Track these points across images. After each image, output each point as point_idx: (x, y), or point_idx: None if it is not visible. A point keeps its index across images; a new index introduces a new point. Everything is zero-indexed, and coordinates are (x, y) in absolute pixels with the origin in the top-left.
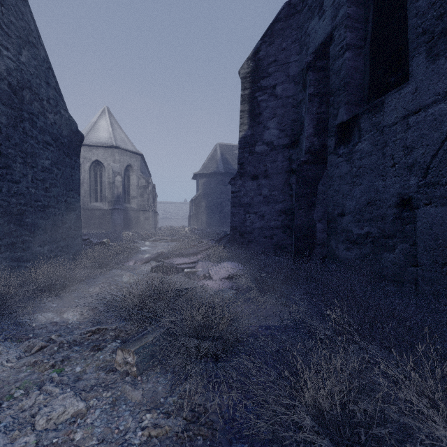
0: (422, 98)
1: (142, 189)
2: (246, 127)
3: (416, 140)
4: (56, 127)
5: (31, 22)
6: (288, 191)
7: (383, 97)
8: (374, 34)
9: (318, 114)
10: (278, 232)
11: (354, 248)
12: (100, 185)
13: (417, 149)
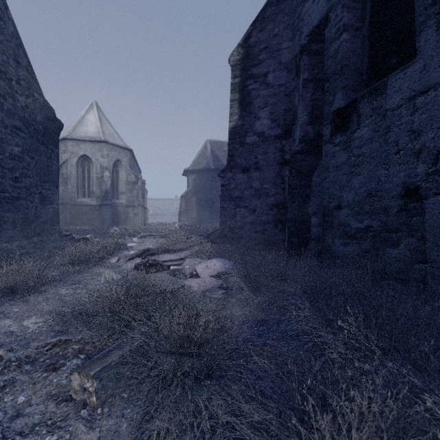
0: (432, 76)
1: (132, 185)
2: (237, 117)
3: (425, 122)
4: (28, 111)
5: None
6: (280, 184)
7: (385, 78)
8: (373, 14)
9: (312, 100)
10: (269, 227)
11: (352, 244)
12: (88, 180)
13: (425, 132)
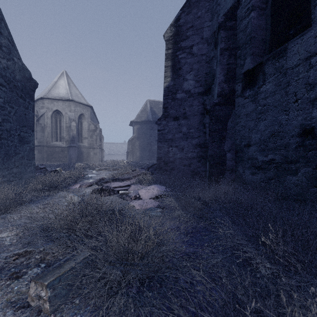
0: None
1: (92, 132)
2: (169, 79)
3: None
4: (9, 71)
5: None
6: (202, 129)
7: (286, 44)
8: None
9: (227, 64)
10: (194, 162)
11: (259, 173)
12: (60, 129)
13: None
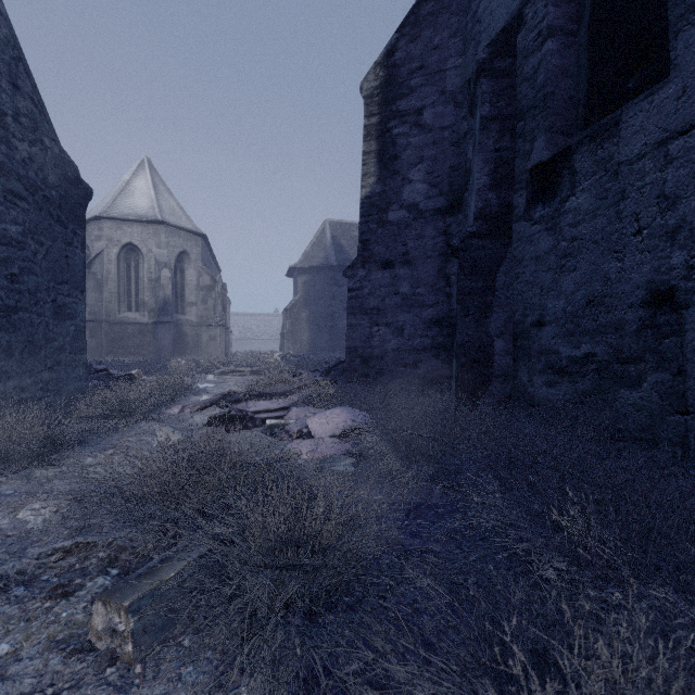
0: None
1: (205, 291)
2: (373, 180)
3: (684, 182)
4: (33, 167)
5: None
6: (443, 288)
7: (617, 111)
8: (597, 9)
9: (496, 151)
10: (426, 357)
11: (562, 383)
12: (136, 284)
13: (686, 198)
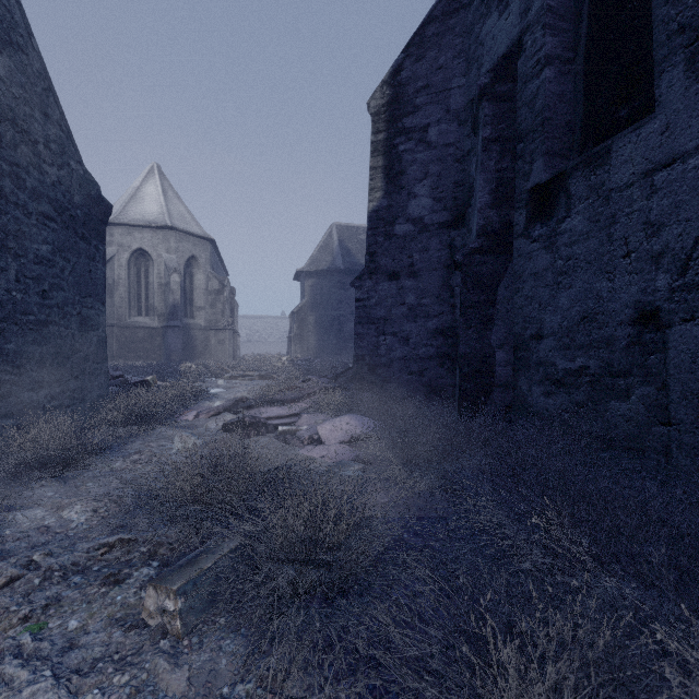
0: (679, 141)
1: (214, 295)
2: (380, 194)
3: (668, 211)
4: (61, 189)
5: (16, 8)
6: (447, 299)
7: (608, 141)
8: (592, 39)
9: (498, 171)
10: (431, 366)
11: (559, 393)
12: (146, 288)
13: (669, 226)
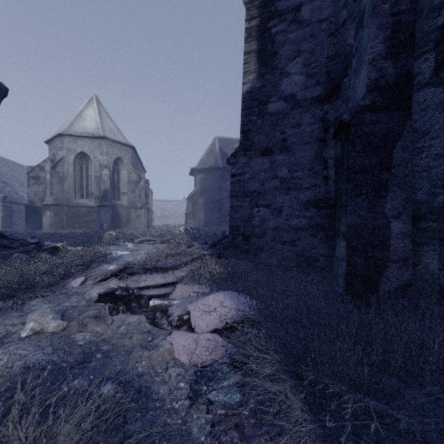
0: None
1: (134, 184)
2: (254, 76)
3: None
4: None
5: None
6: (320, 171)
7: None
8: None
9: (394, 15)
10: (304, 236)
11: None
12: (87, 180)
13: None
